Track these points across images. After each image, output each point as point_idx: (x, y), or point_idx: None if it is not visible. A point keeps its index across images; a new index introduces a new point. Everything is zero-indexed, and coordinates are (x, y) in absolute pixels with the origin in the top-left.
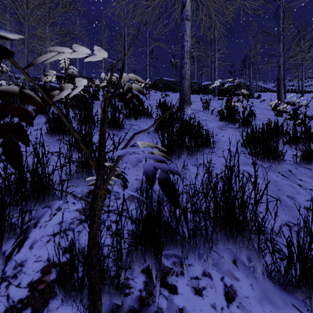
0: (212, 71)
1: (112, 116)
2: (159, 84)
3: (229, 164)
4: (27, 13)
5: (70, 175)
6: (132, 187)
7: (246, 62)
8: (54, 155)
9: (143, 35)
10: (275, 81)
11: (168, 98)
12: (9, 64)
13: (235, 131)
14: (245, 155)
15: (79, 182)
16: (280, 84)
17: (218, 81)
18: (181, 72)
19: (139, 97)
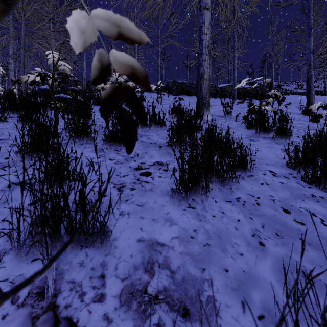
0: (229, 72)
1: (112, 126)
2: (171, 87)
3: (279, 197)
4: (22, 7)
5: (18, 242)
6: (130, 262)
7: (266, 62)
8: (17, 189)
9: (154, 33)
10: (297, 82)
11: (182, 101)
12: (12, 68)
13: (270, 143)
14: (297, 180)
15: (36, 253)
16: (311, 85)
17: (245, 80)
18: (198, 71)
19: (133, 92)
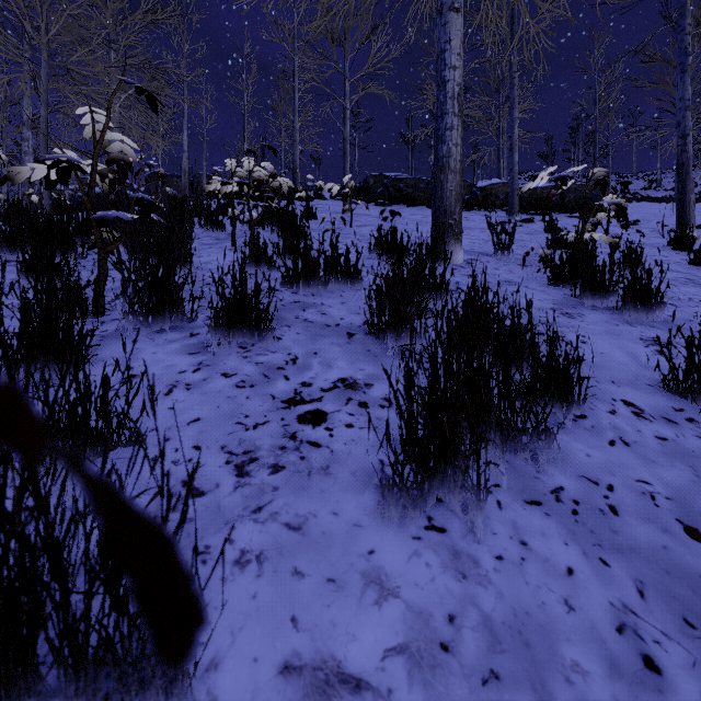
0: (499, 153)
1: (233, 288)
2: (374, 187)
3: (666, 485)
4: (41, 14)
5: None
6: None
7: (579, 132)
8: None
9: (335, 69)
10: (648, 175)
11: (398, 220)
12: (30, 150)
13: (612, 322)
14: (699, 430)
15: None
16: (687, 181)
17: (547, 172)
18: (436, 152)
19: None
